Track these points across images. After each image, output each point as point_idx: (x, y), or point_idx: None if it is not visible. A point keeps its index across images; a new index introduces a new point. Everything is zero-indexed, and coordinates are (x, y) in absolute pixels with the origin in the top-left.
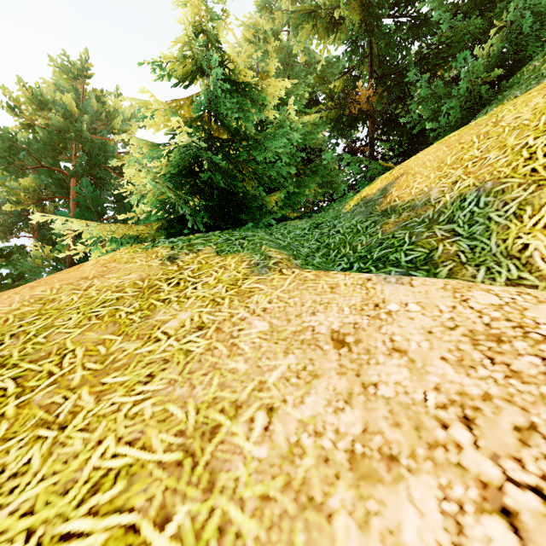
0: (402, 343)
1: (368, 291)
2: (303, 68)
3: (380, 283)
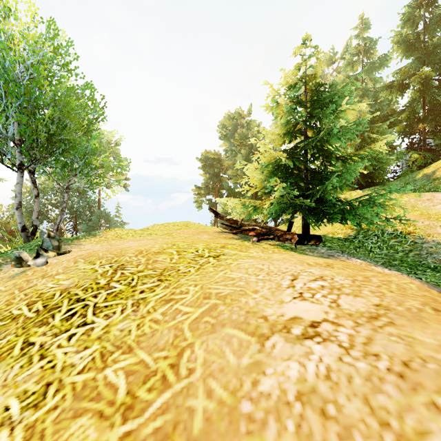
0: (438, 199)
1: (432, 194)
2: (372, 92)
3: (434, 193)
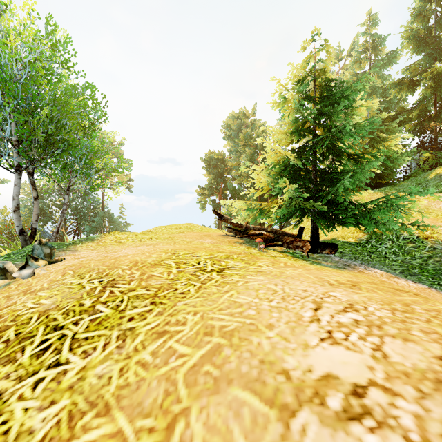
0: None
1: None
2: (380, 89)
3: None
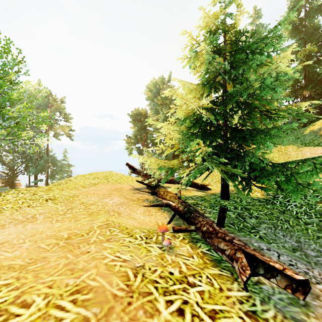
0: None
1: None
2: None
3: None
